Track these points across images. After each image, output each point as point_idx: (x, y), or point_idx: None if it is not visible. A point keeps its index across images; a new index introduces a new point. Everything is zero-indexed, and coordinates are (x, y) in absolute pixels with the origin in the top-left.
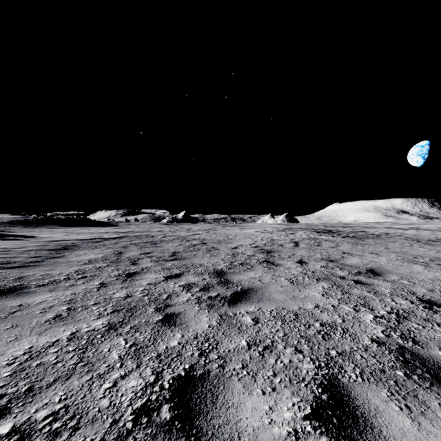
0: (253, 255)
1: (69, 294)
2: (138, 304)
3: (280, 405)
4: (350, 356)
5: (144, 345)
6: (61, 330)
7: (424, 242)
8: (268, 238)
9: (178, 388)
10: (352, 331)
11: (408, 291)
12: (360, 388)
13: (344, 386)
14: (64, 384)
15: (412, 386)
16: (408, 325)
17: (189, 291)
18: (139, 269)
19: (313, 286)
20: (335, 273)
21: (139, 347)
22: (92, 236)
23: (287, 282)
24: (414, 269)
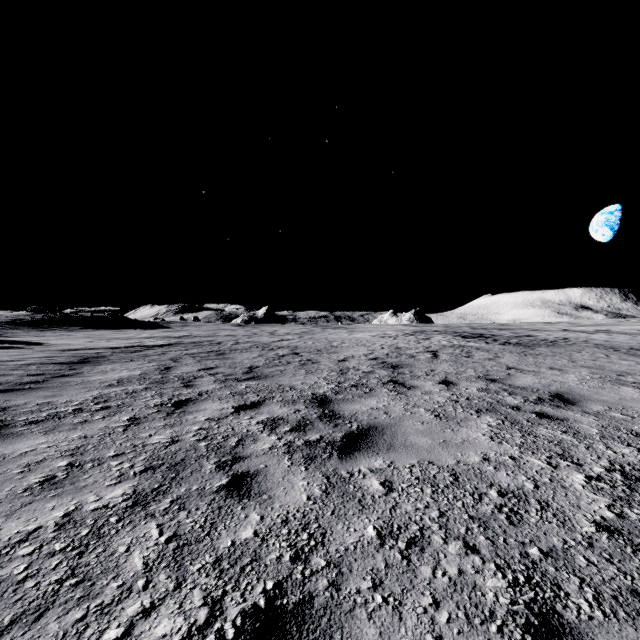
0: (372, 372)
1: (75, 438)
2: (188, 456)
3: None
4: (566, 559)
5: (192, 538)
6: (49, 507)
7: (625, 352)
8: (391, 346)
9: (253, 638)
10: (556, 507)
11: (628, 431)
12: (606, 635)
13: (574, 632)
14: (29, 630)
15: None
16: None
17: (273, 431)
18: (195, 393)
19: (473, 423)
20: (504, 400)
21: (183, 543)
22: (129, 343)
23: (430, 415)
24: (624, 393)
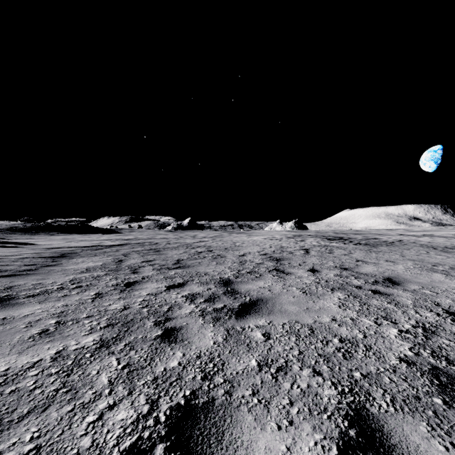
0: (262, 263)
1: (60, 306)
2: (135, 317)
3: (299, 444)
4: (377, 379)
5: (139, 366)
6: (46, 348)
7: (441, 250)
8: (277, 245)
9: (177, 421)
10: (376, 349)
11: (432, 302)
12: (394, 420)
13: (375, 419)
14: (39, 416)
15: (454, 418)
16: (438, 341)
17: (192, 302)
18: (140, 277)
19: (328, 297)
20: (351, 282)
21: (133, 369)
22: (93, 243)
23: (299, 292)
24: (434, 277)
